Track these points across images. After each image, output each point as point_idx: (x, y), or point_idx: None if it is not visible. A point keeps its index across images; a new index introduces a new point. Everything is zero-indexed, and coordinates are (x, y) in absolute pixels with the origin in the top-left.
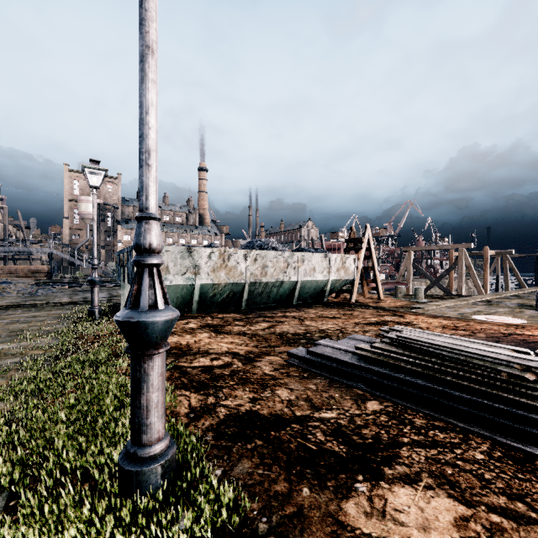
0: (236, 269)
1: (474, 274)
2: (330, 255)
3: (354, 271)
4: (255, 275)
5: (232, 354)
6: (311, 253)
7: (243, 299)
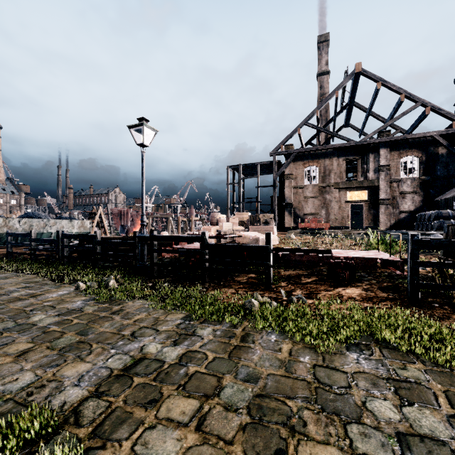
0: (14, 227)
1: (173, 229)
2: (74, 221)
3: (90, 228)
4: (25, 229)
5: (4, 250)
6: (61, 220)
7: (18, 240)
